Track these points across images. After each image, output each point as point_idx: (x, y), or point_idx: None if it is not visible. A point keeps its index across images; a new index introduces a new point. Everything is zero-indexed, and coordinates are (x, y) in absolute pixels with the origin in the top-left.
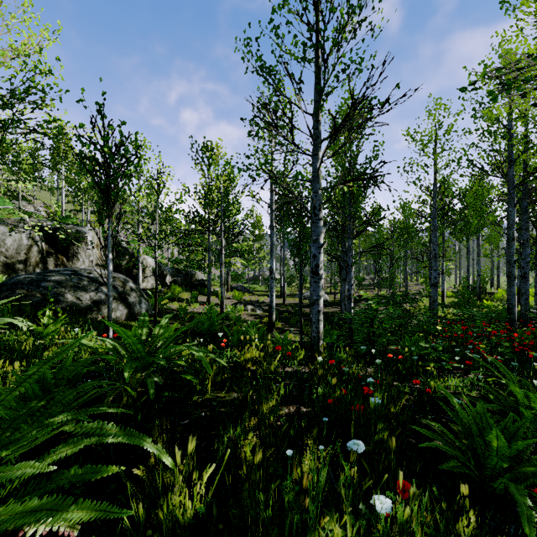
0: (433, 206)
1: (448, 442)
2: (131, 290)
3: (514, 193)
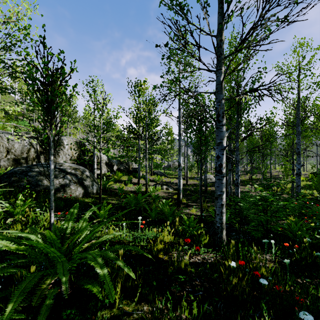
0: (297, 117)
1: None
2: (86, 177)
3: None
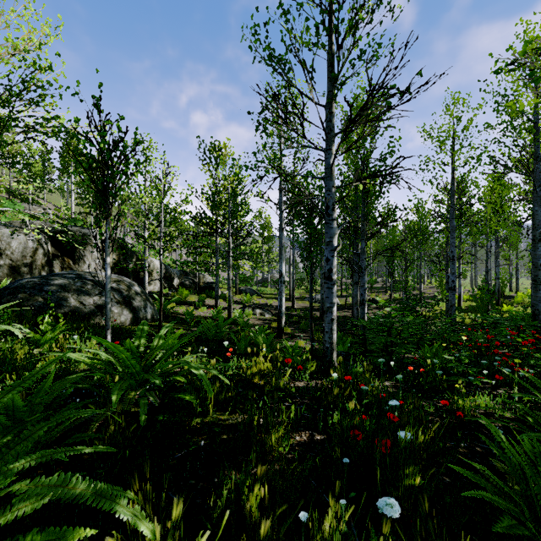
0: (451, 206)
1: (489, 480)
2: (136, 294)
3: (540, 191)
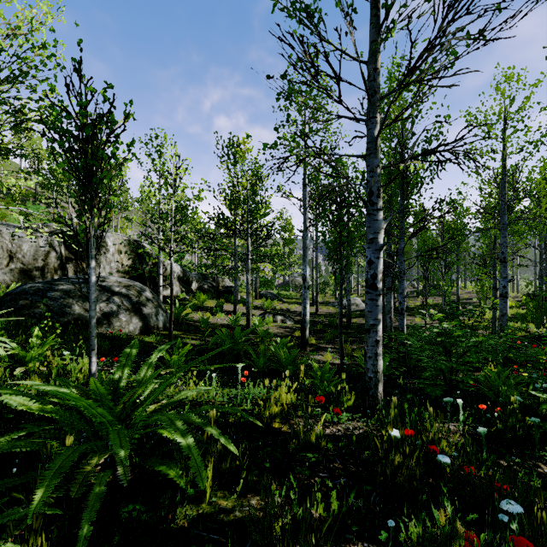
0: (502, 200)
1: None
2: (147, 300)
3: None
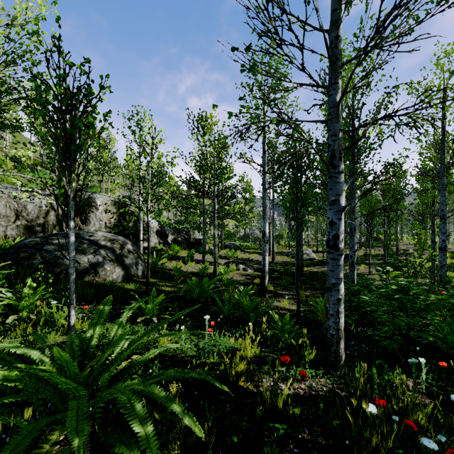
0: (442, 163)
1: None
2: (128, 252)
3: None
